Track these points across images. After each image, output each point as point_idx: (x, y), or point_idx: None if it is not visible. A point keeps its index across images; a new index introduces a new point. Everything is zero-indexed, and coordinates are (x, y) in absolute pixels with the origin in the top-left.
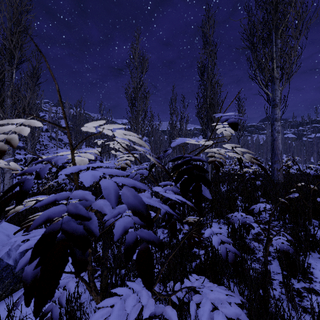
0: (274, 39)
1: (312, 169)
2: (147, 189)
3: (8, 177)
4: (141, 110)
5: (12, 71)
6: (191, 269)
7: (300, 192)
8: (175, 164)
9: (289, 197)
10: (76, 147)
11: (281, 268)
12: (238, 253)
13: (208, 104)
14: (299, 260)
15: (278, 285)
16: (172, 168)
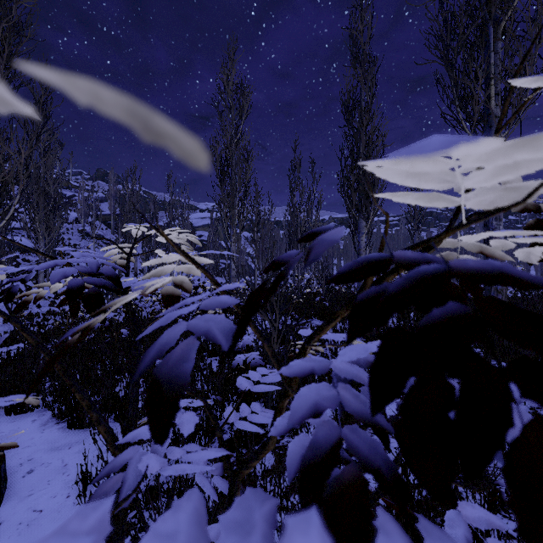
0: (492, 40)
1: None
2: None
3: None
4: (239, 183)
5: None
6: None
7: None
8: (364, 297)
9: None
10: None
11: None
12: None
13: (361, 169)
14: None
15: None
16: (350, 318)
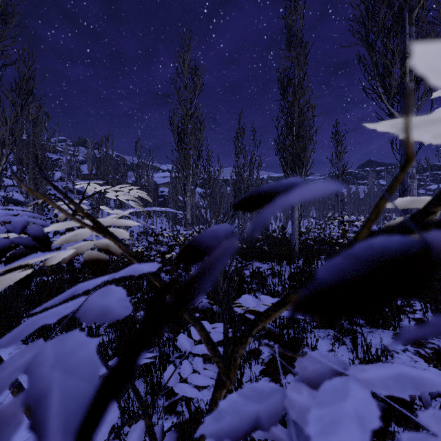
0: (407, 24)
1: None
2: None
3: None
4: (193, 148)
5: None
6: None
7: None
8: None
9: None
10: None
11: None
12: None
13: (294, 136)
14: None
15: None
16: None
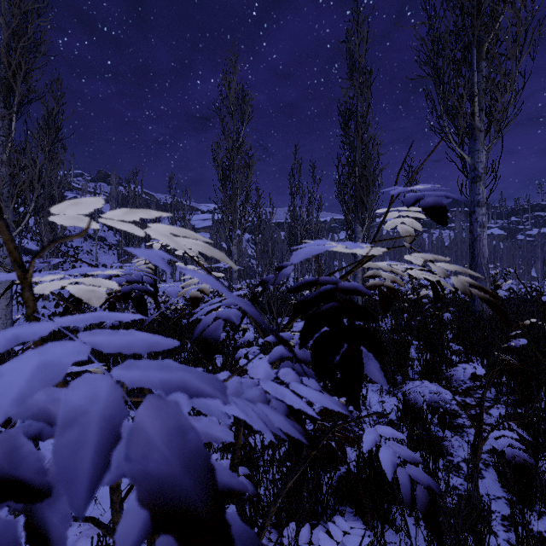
0: (475, 61)
1: (537, 290)
2: (222, 396)
3: (3, 306)
4: (240, 187)
5: (9, 117)
6: (330, 491)
7: (526, 334)
8: (301, 300)
9: (510, 346)
10: (28, 271)
11: (503, 486)
12: (435, 487)
13: (357, 177)
14: (542, 476)
15: (500, 525)
16: (293, 309)
